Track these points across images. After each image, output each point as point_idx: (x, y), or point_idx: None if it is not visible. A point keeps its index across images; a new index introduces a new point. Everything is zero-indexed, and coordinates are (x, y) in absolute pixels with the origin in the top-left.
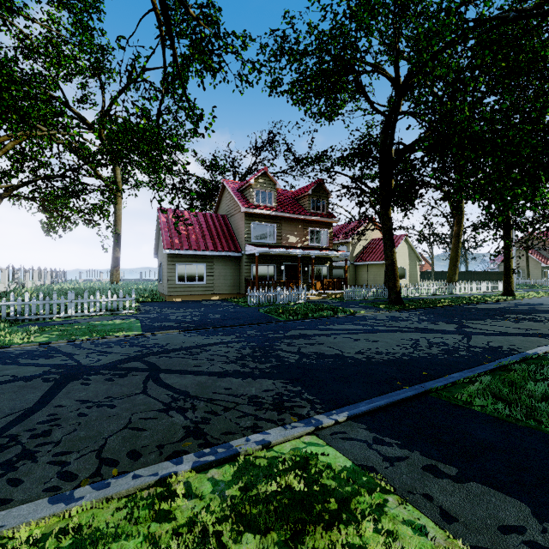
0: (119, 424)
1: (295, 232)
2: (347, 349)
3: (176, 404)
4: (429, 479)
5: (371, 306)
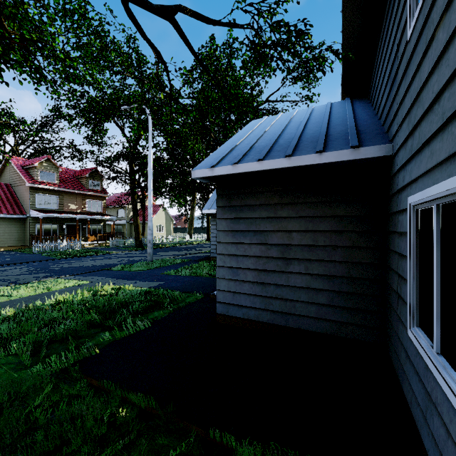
0: None
1: (75, 201)
2: (87, 264)
3: (1, 281)
4: (82, 277)
5: (123, 249)
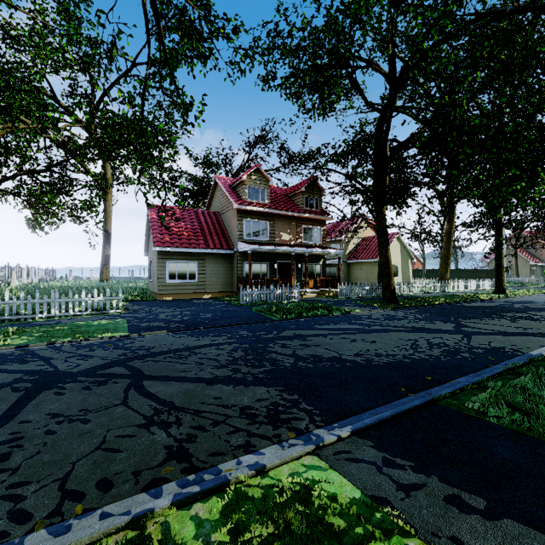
0: (91, 443)
1: (288, 229)
2: (345, 351)
3: (159, 417)
4: (454, 515)
5: (365, 305)
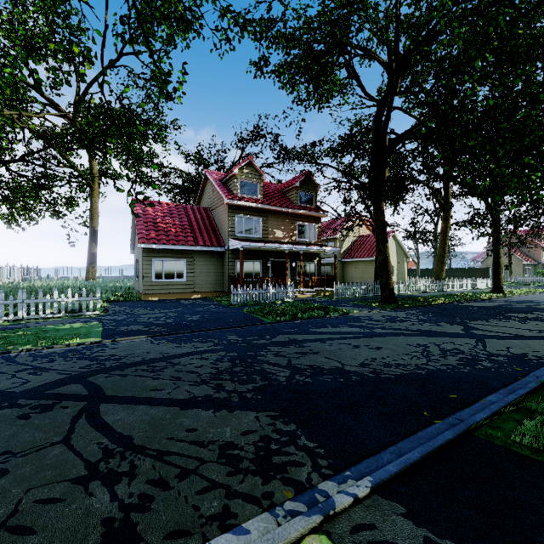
0: None
1: (282, 226)
2: (348, 360)
3: (106, 465)
4: None
5: (363, 305)
